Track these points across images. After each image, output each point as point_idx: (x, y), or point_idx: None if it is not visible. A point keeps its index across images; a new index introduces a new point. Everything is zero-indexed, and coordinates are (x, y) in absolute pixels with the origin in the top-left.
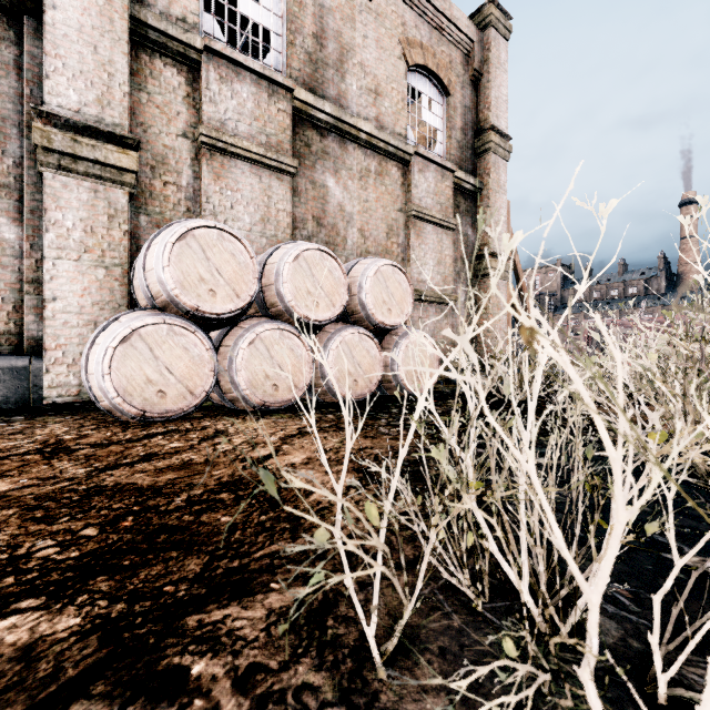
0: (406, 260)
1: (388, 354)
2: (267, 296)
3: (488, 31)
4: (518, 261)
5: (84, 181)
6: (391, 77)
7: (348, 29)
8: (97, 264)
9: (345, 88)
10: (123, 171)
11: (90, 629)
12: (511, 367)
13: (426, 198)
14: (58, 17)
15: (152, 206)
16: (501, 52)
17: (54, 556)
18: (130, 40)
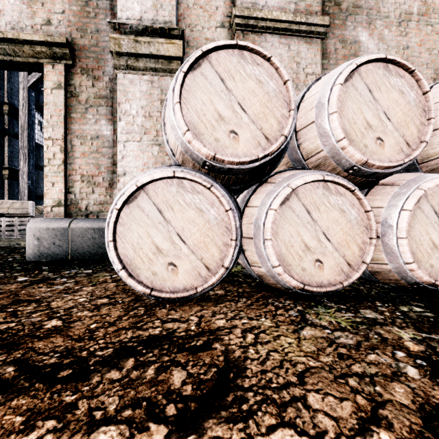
0: None
1: None
2: (304, 142)
3: None
4: None
5: (144, 75)
6: None
7: None
8: (152, 143)
9: None
10: (171, 60)
11: None
12: None
13: None
14: None
15: None
16: None
17: None
18: None
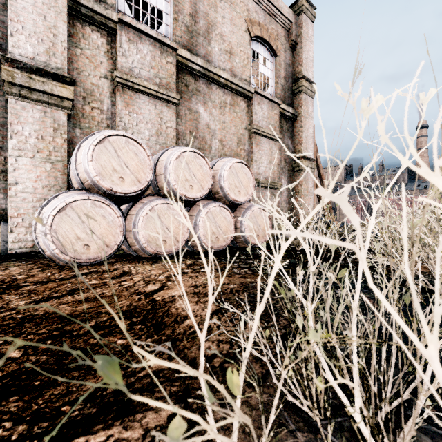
0: (249, 160)
1: (243, 219)
2: (159, 182)
3: (301, 16)
4: (320, 161)
5: (37, 105)
6: (239, 43)
7: (213, 11)
8: (45, 160)
9: (210, 49)
10: (63, 99)
11: None
12: (406, 231)
13: (262, 121)
14: None
15: (84, 123)
16: (309, 30)
17: None
18: (69, 13)
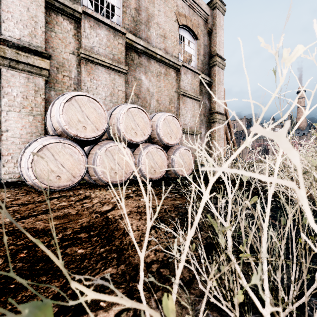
0: (178, 114)
1: (174, 157)
2: (112, 130)
3: (215, 11)
4: (228, 115)
5: (22, 73)
6: (171, 30)
7: (151, 7)
8: (29, 114)
9: (150, 34)
10: (42, 69)
11: None
12: None
13: (187, 86)
14: None
15: (57, 87)
16: (221, 20)
17: None
18: (46, 6)
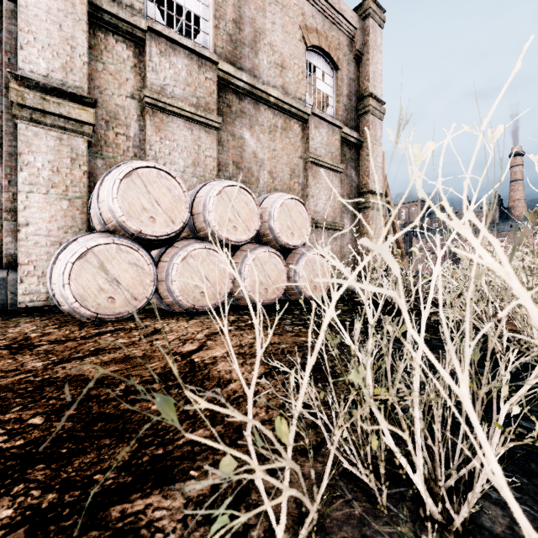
0: (305, 195)
1: (294, 267)
2: (197, 222)
3: (368, 21)
4: (390, 197)
5: (52, 131)
6: (293, 54)
7: (260, 17)
8: (61, 197)
9: (258, 62)
10: (83, 123)
11: (19, 522)
12: (440, 279)
13: (320, 148)
14: (30, 1)
15: (106, 152)
16: (378, 37)
17: (1, 444)
18: (89, 21)
